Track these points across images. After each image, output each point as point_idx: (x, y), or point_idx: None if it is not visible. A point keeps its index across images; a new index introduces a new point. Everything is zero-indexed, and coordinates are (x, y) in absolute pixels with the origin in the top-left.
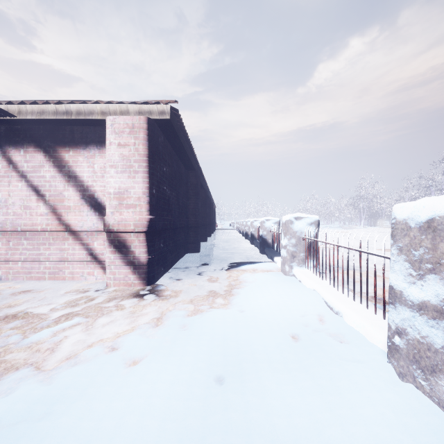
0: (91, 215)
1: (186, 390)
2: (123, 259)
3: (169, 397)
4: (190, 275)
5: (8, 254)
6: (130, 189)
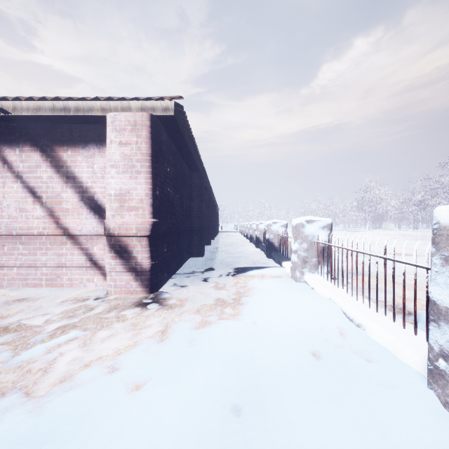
0: (91, 218)
1: (198, 425)
2: (125, 265)
3: (179, 435)
4: (195, 282)
5: (3, 259)
6: (131, 191)
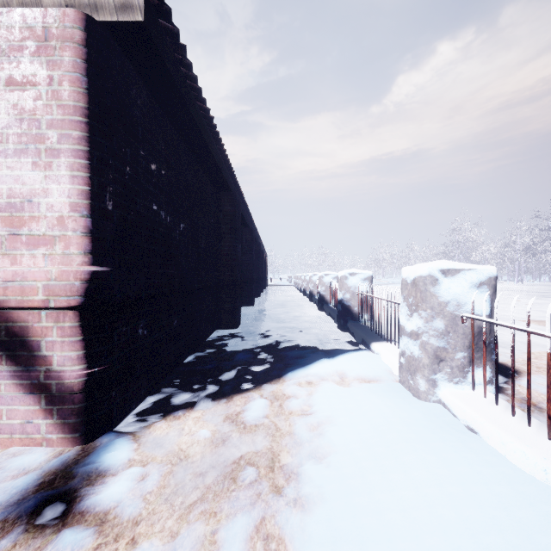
0: None
1: None
2: (20, 377)
3: None
4: (207, 395)
5: None
6: (37, 197)
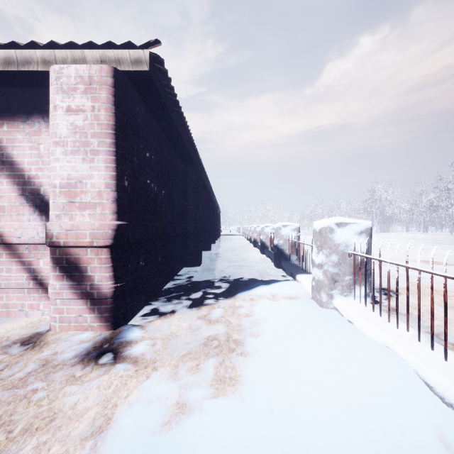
0: (35, 220)
1: None
2: (75, 288)
3: None
4: (183, 306)
5: None
6: (85, 179)
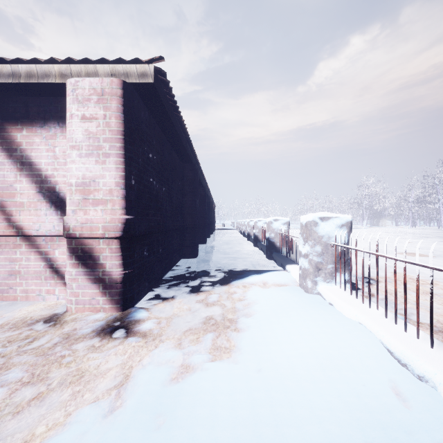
0: (51, 214)
1: None
2: (89, 274)
3: None
4: (183, 292)
5: None
6: (98, 179)
